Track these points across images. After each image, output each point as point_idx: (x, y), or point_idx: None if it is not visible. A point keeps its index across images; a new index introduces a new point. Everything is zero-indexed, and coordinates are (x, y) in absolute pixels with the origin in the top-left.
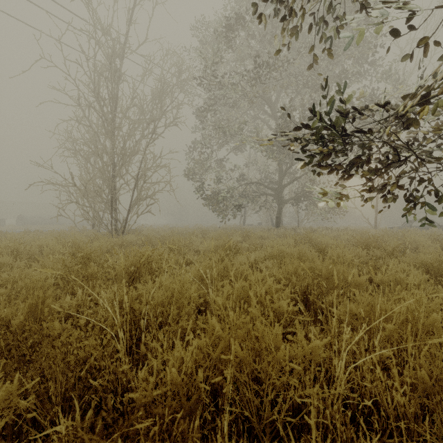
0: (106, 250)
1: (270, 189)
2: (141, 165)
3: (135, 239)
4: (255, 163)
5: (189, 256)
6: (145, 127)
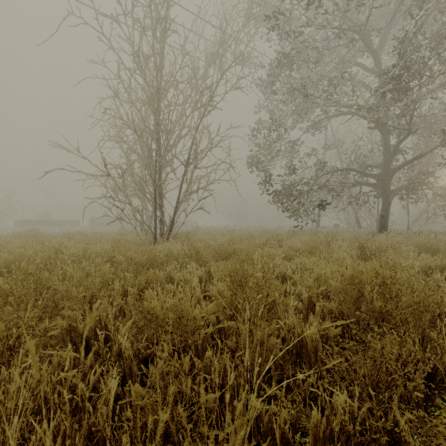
0: (110, 278)
1: (369, 176)
2: (192, 145)
3: (177, 249)
4: (340, 145)
5: (289, 320)
6: (198, 101)
